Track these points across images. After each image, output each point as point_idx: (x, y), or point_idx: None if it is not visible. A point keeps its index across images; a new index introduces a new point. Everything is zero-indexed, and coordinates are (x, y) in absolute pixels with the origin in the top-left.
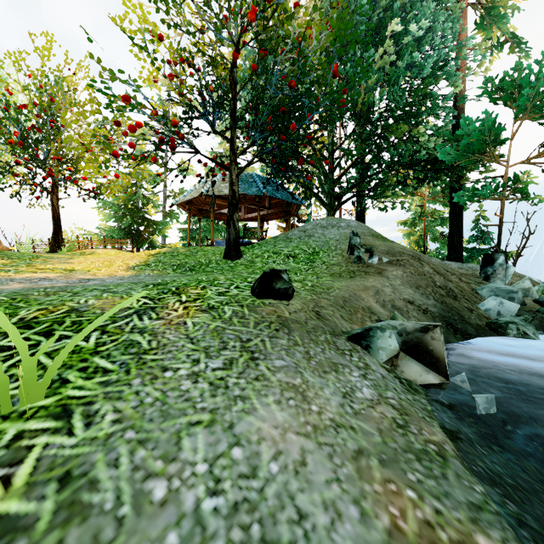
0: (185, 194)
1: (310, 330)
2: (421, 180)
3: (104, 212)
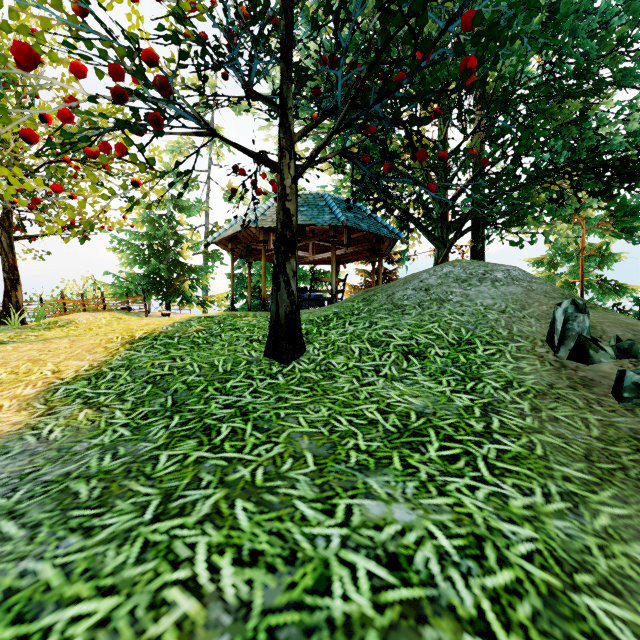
0: (227, 227)
1: None
2: (595, 196)
3: (124, 254)
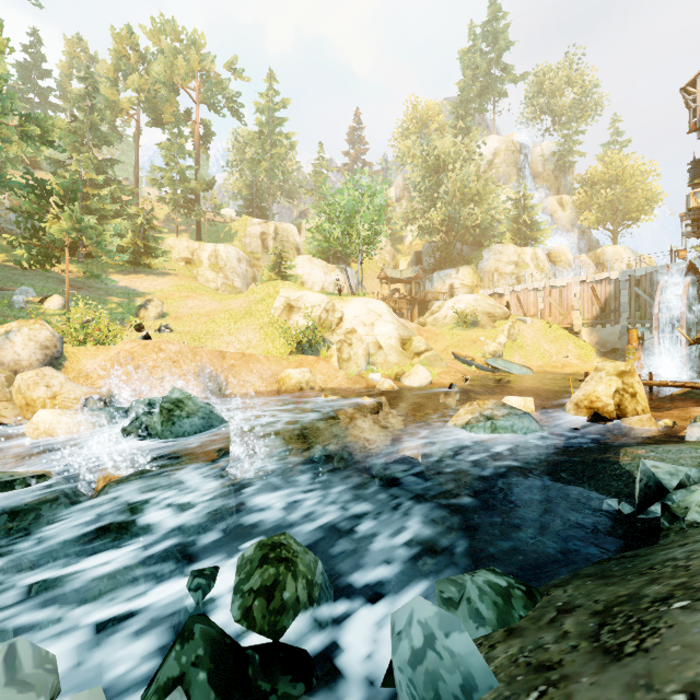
0: None
1: None
2: None
3: None
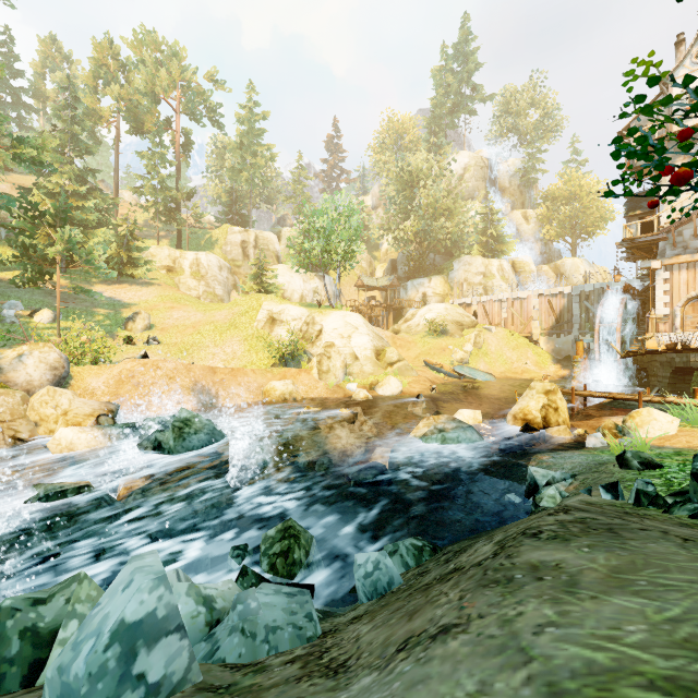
0: None
1: (591, 468)
2: None
3: None
